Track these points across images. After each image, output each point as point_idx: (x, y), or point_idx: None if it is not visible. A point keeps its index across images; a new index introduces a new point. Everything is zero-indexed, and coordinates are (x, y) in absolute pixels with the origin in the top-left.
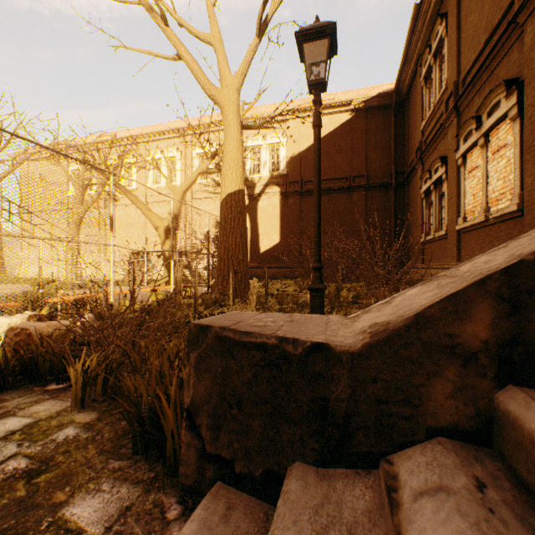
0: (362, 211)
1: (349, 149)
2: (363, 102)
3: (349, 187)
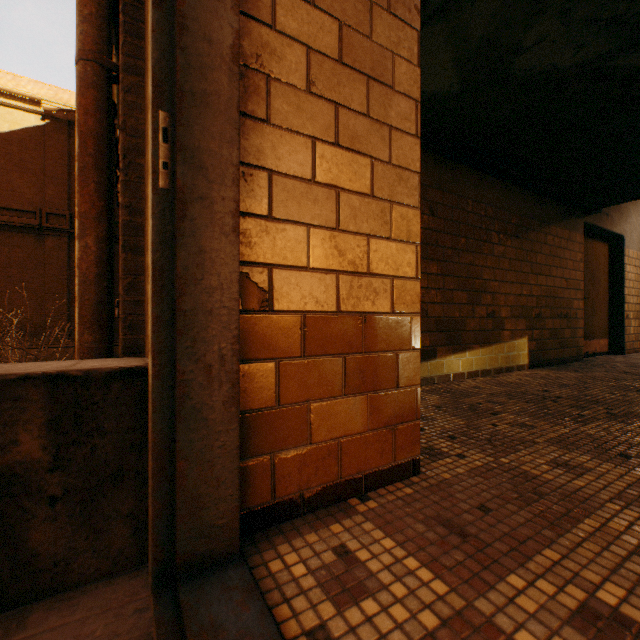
0: (63, 265)
1: (42, 170)
2: (61, 110)
3: (41, 228)
